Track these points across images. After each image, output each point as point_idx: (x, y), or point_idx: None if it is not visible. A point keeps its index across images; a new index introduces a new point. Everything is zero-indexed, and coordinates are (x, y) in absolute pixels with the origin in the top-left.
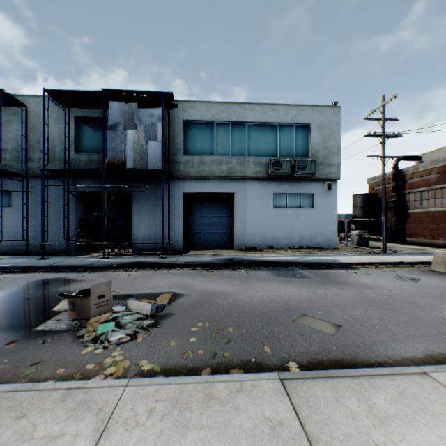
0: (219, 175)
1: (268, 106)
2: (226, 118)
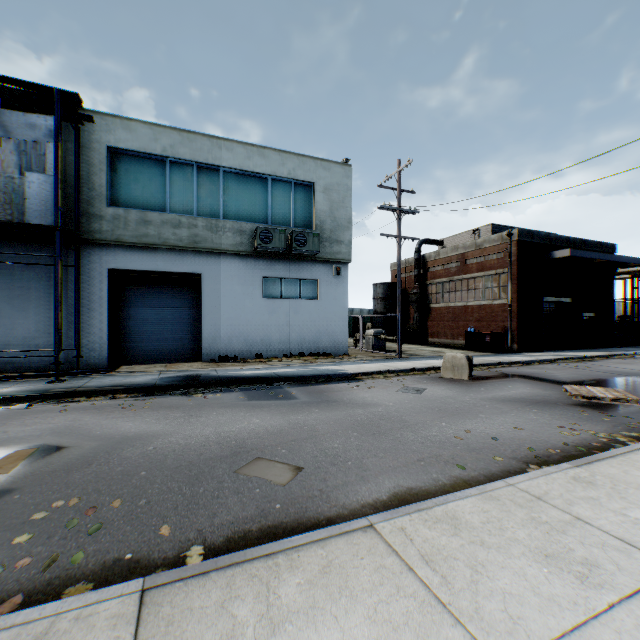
0: (176, 244)
1: (255, 148)
2: (187, 156)
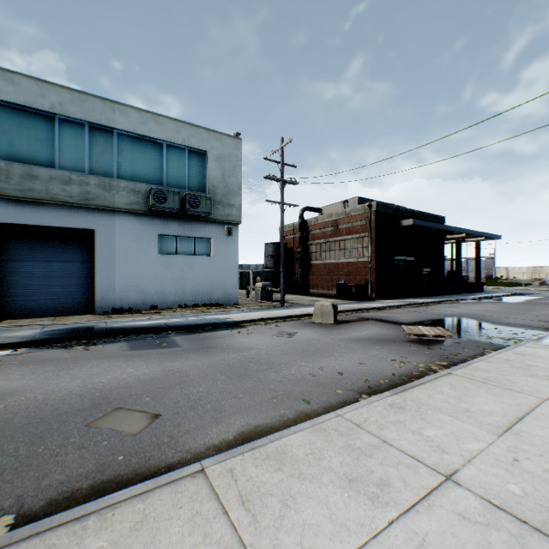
0: (66, 200)
1: (150, 115)
2: (78, 115)
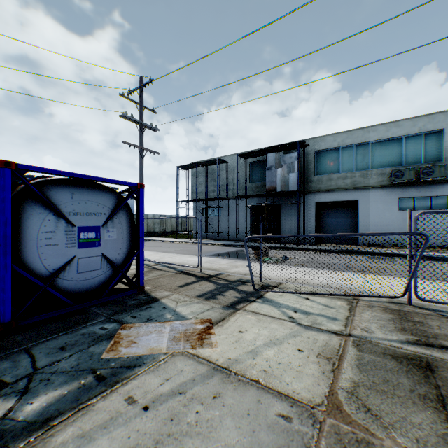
0: (344, 187)
1: (391, 123)
2: (349, 143)
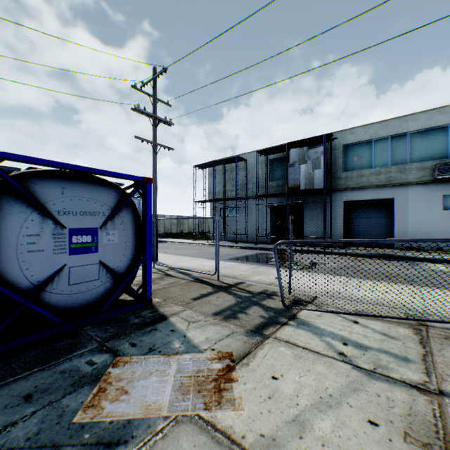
0: (377, 184)
1: (434, 110)
2: (383, 134)
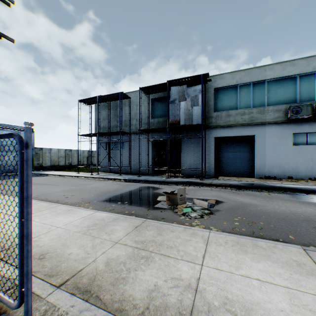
0: (242, 123)
1: (287, 63)
2: (247, 81)
